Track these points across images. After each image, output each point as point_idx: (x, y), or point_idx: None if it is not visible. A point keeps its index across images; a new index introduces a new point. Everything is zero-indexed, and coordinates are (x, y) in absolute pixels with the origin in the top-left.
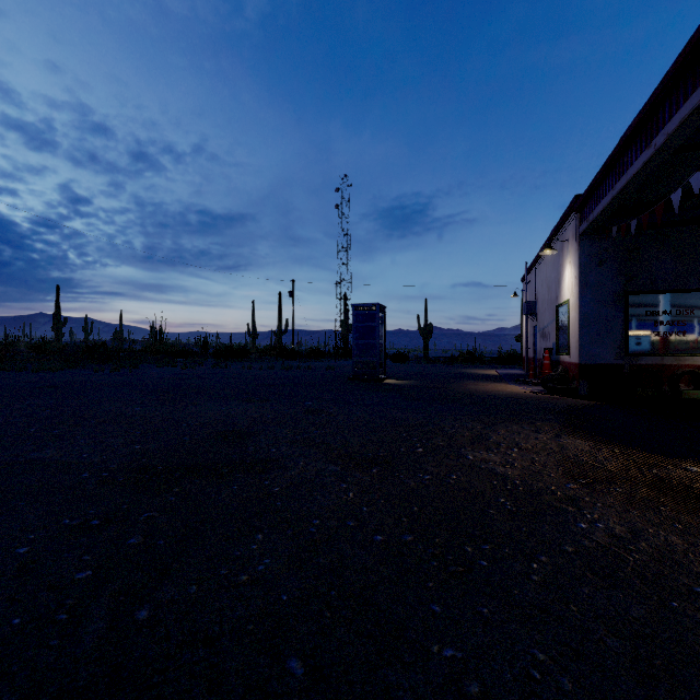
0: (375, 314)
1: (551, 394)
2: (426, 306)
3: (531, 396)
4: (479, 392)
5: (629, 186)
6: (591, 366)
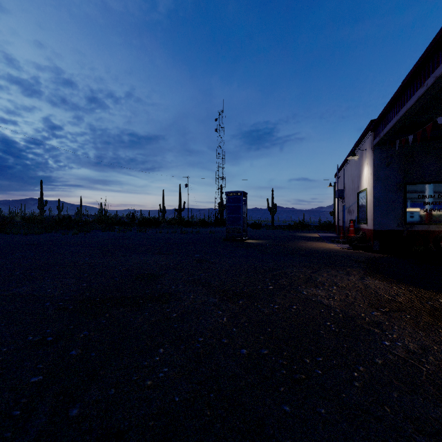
0: (240, 198)
1: (355, 249)
2: (272, 193)
3: (342, 251)
4: (308, 248)
5: (408, 113)
6: (381, 232)
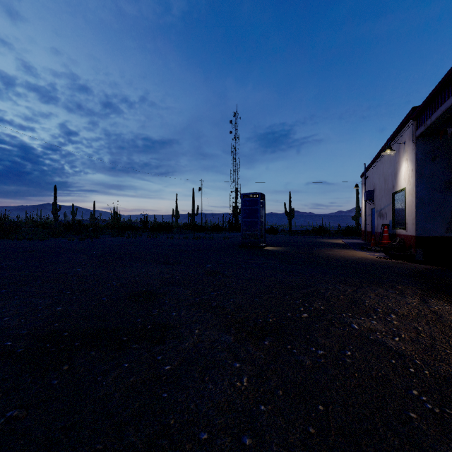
0: (258, 200)
1: (393, 259)
2: (290, 197)
3: (379, 261)
4: (336, 257)
5: None
6: (425, 238)
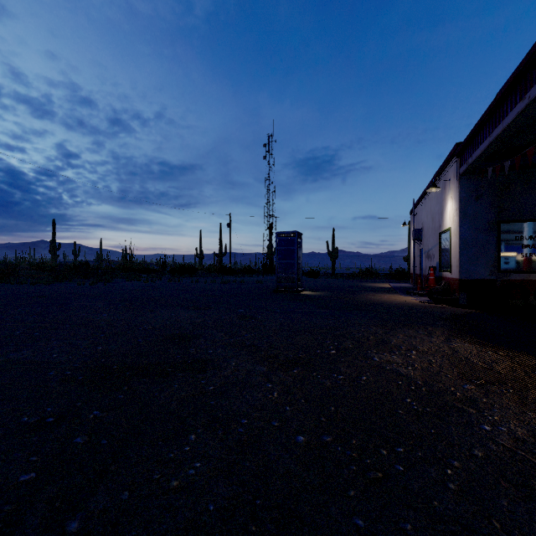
0: (294, 240)
1: (436, 303)
2: (333, 234)
3: (420, 305)
4: (378, 301)
5: (504, 133)
6: (469, 281)
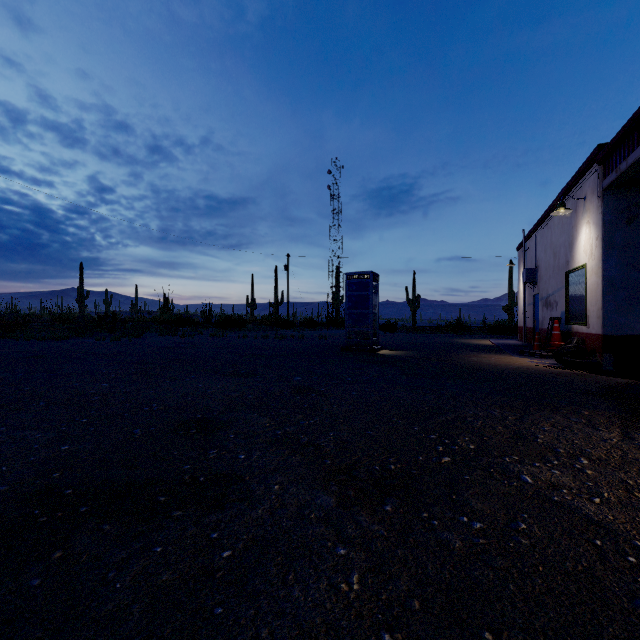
0: (369, 282)
1: (569, 368)
2: (414, 278)
3: (549, 371)
4: (485, 365)
5: None
6: (617, 338)
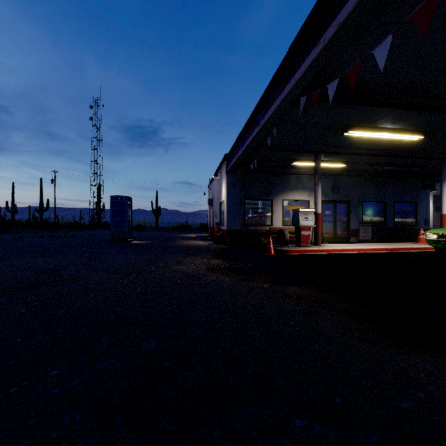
0: (126, 202)
1: (216, 244)
2: (157, 196)
3: (206, 245)
4: (184, 245)
5: (240, 157)
6: (231, 231)
